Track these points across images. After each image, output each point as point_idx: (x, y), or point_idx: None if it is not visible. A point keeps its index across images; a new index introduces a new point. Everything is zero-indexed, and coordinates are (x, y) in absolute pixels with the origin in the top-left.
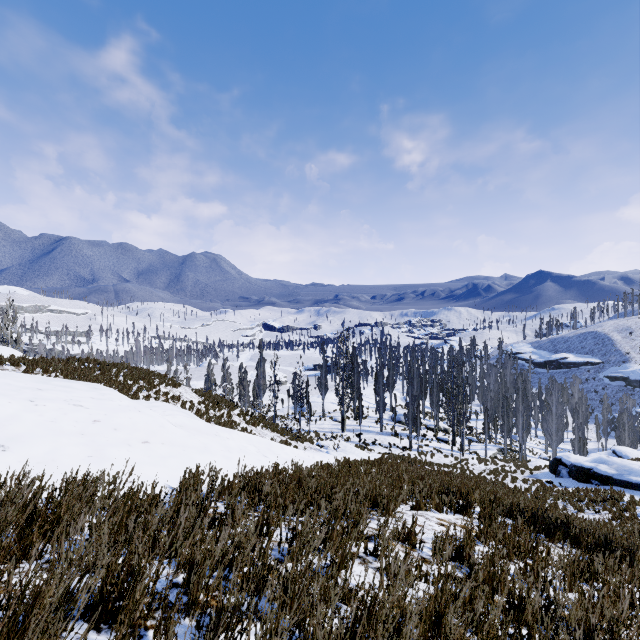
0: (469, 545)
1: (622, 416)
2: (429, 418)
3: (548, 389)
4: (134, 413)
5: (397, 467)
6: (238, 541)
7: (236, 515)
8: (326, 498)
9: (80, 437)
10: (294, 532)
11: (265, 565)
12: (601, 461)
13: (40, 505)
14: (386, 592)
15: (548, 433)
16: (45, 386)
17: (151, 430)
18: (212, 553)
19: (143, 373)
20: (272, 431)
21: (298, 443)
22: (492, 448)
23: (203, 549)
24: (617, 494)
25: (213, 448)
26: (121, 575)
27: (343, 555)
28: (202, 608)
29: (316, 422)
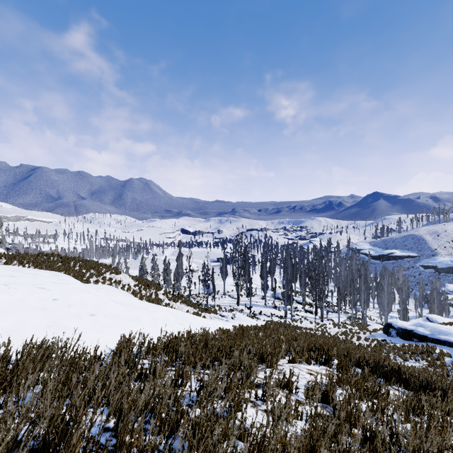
0: (332, 390)
1: (433, 293)
2: (299, 295)
3: (381, 274)
4: (84, 293)
5: (277, 331)
6: (158, 392)
7: (157, 371)
8: (226, 355)
9: (42, 312)
10: (202, 383)
11: (178, 412)
12: (419, 325)
13: (4, 366)
14: (271, 429)
15: (381, 305)
16: (17, 274)
17: (97, 306)
18: (136, 403)
19: (94, 264)
20: (187, 305)
21: (206, 314)
22: (343, 316)
23: (130, 400)
24: (431, 348)
25: (143, 319)
26: (60, 425)
27: (239, 401)
28: (128, 448)
29: (219, 299)
